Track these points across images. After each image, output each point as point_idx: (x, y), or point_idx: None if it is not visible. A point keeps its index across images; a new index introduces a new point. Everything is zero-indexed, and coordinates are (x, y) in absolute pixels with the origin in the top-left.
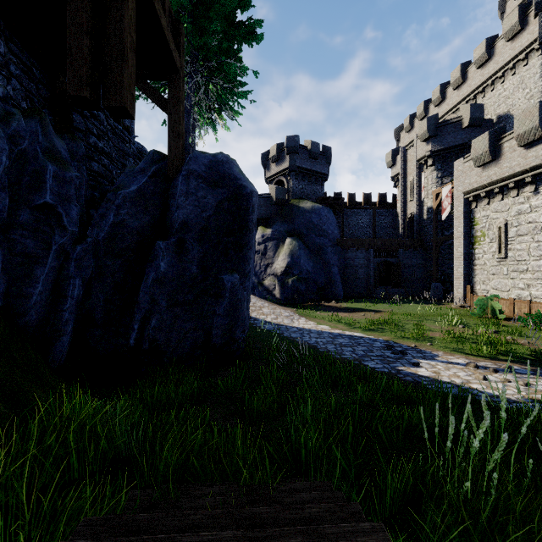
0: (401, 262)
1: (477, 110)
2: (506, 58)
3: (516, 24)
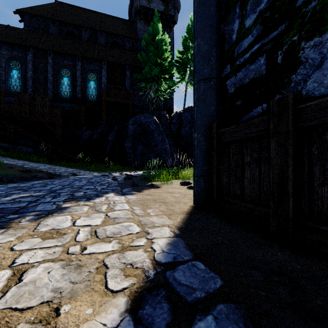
0: None
1: None
2: None
3: None
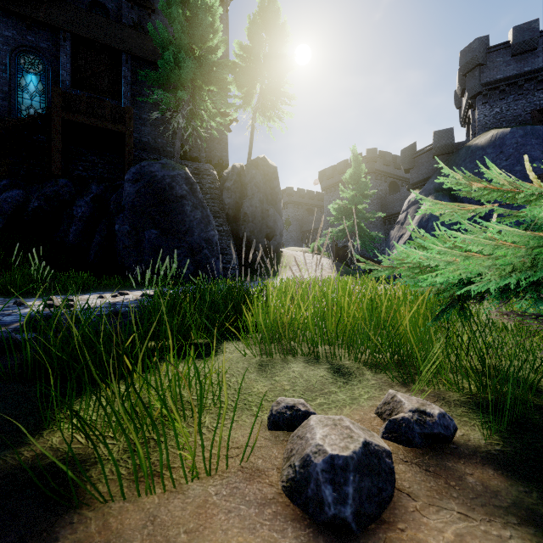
0: None
1: None
2: None
3: None
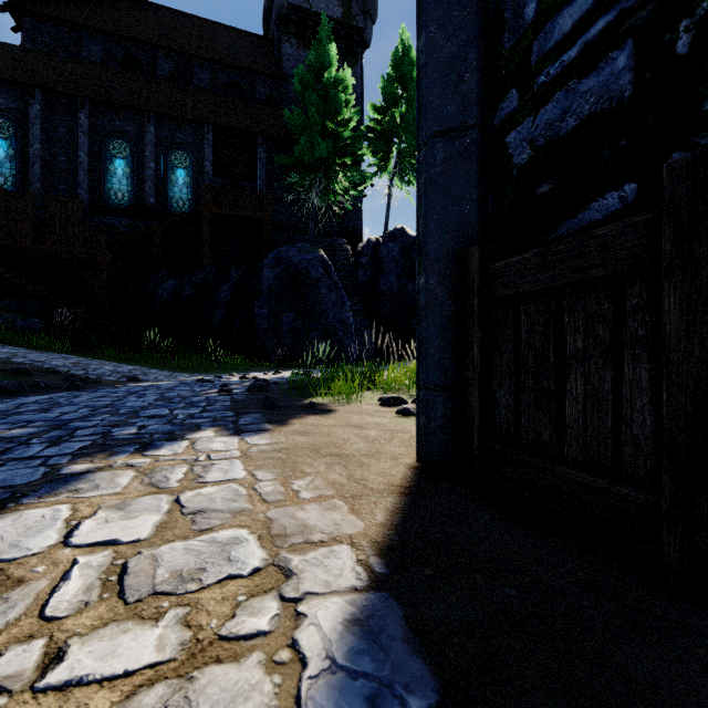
0: None
1: None
2: None
3: None
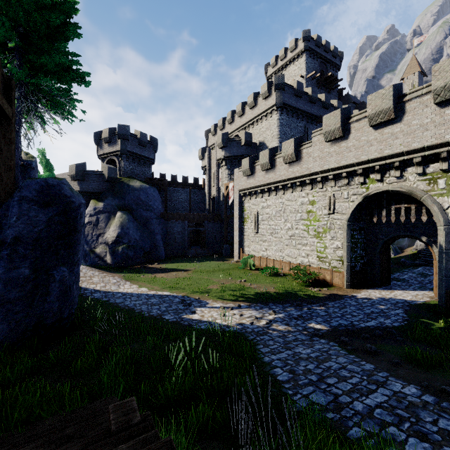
0: (206, 230)
1: (249, 136)
2: (262, 108)
3: (266, 92)
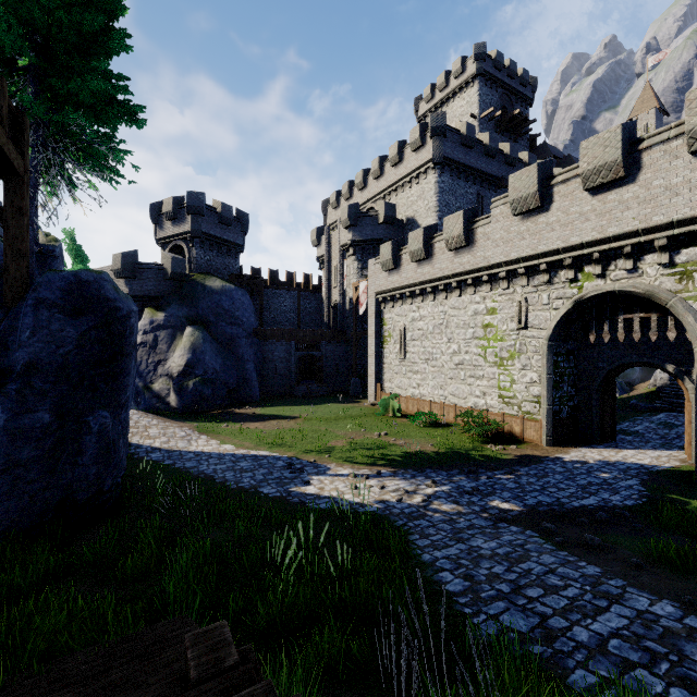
0: (324, 356)
1: (390, 209)
2: (412, 166)
3: (418, 139)
